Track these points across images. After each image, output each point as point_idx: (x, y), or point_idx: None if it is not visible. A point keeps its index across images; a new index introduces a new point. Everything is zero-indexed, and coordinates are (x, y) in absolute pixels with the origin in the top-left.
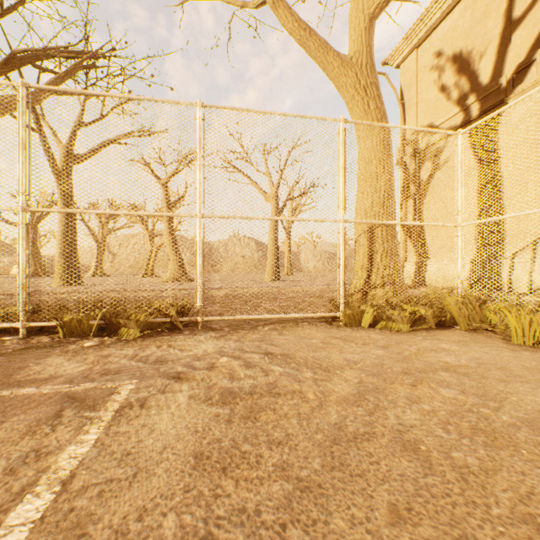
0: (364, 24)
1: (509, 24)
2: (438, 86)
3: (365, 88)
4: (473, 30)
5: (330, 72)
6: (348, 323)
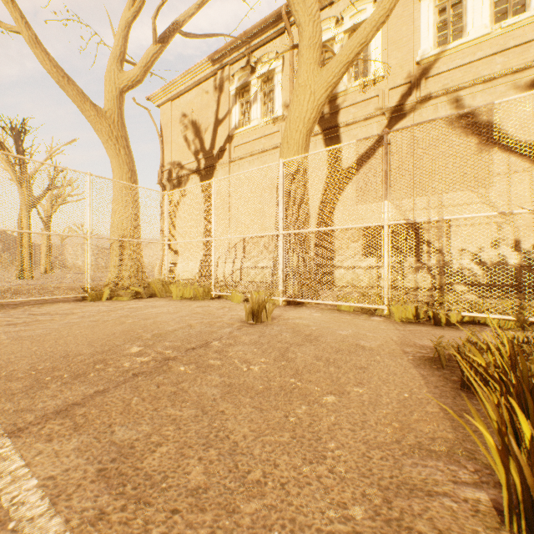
0: (117, 93)
1: (218, 120)
2: (184, 137)
3: (118, 138)
4: (202, 112)
5: (88, 116)
6: (93, 299)
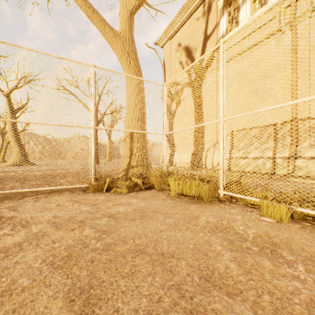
0: (127, 15)
1: (206, 37)
2: (179, 61)
3: (128, 52)
4: (193, 36)
5: (107, 38)
6: (93, 190)
